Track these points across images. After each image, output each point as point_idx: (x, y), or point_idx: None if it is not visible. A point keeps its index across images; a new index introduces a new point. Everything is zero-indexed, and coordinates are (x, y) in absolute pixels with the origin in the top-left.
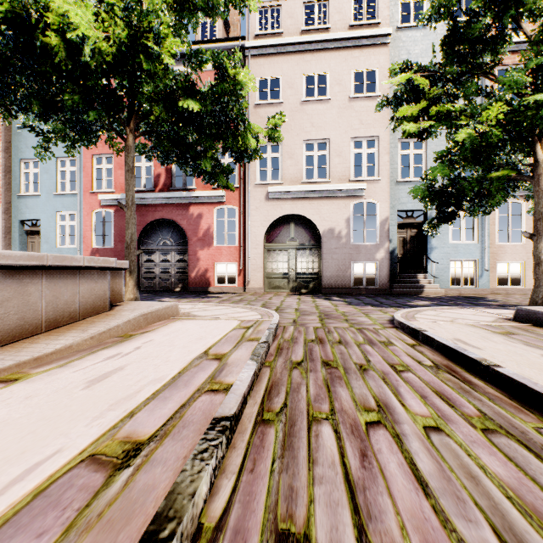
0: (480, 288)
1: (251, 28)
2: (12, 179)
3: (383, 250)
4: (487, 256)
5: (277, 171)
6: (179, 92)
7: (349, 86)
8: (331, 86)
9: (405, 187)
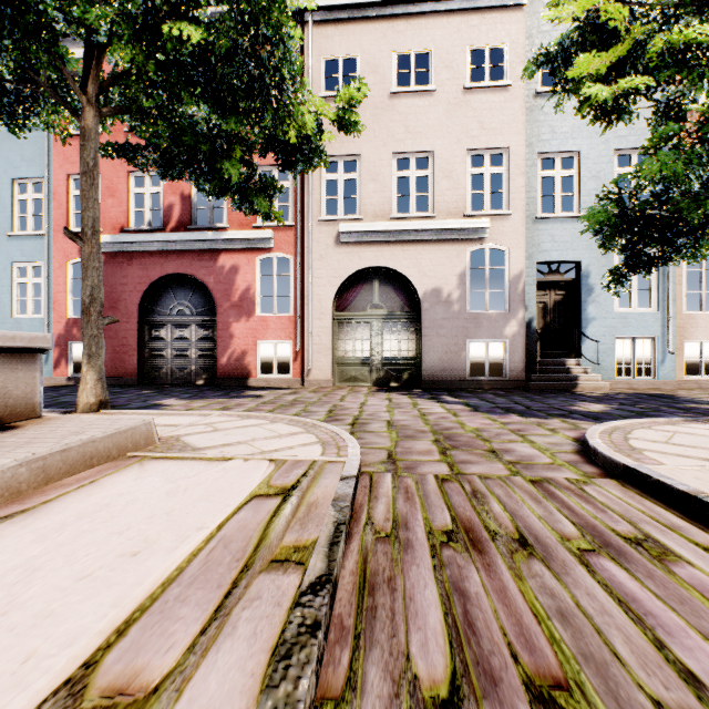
0: (661, 379)
1: None
2: None
3: (516, 322)
4: (671, 332)
5: (353, 210)
6: (165, 6)
7: (463, 71)
8: (436, 71)
9: (549, 227)
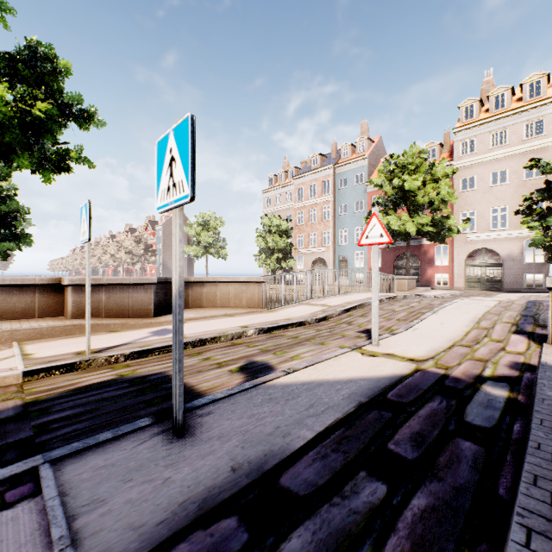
0: None
1: (456, 154)
2: (335, 238)
3: (548, 267)
4: None
5: None
6: (429, 226)
7: (522, 175)
8: (509, 176)
9: None
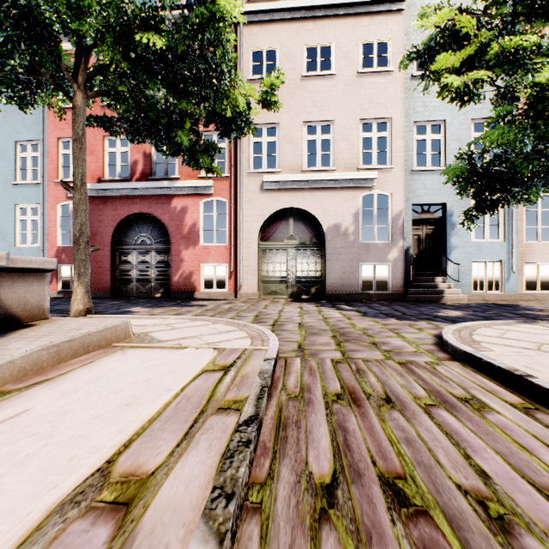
0: (507, 293)
1: None
2: None
3: (397, 250)
4: (514, 257)
5: (274, 164)
6: (136, 21)
7: (357, 60)
8: (336, 60)
9: (421, 178)
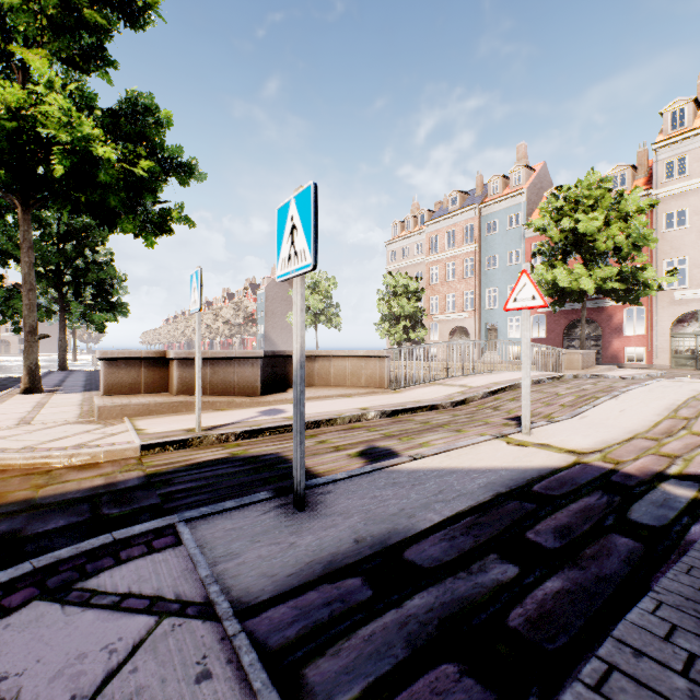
0: None
1: (657, 179)
2: (481, 300)
3: None
4: None
5: None
6: (614, 281)
7: None
8: None
9: None
